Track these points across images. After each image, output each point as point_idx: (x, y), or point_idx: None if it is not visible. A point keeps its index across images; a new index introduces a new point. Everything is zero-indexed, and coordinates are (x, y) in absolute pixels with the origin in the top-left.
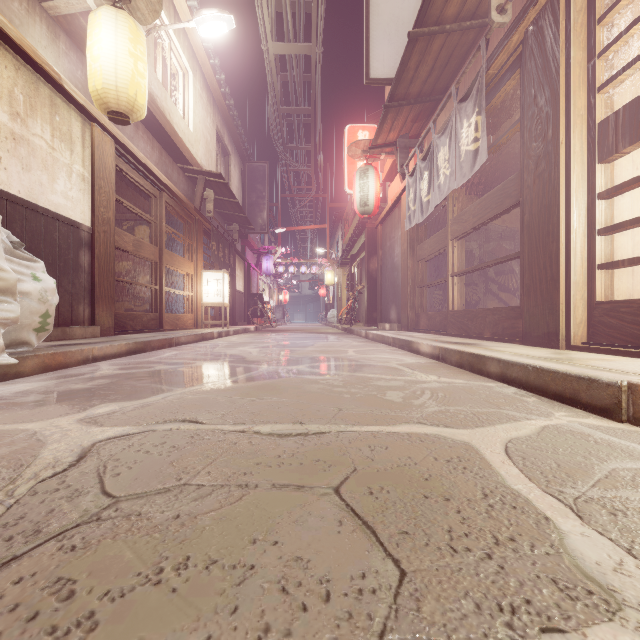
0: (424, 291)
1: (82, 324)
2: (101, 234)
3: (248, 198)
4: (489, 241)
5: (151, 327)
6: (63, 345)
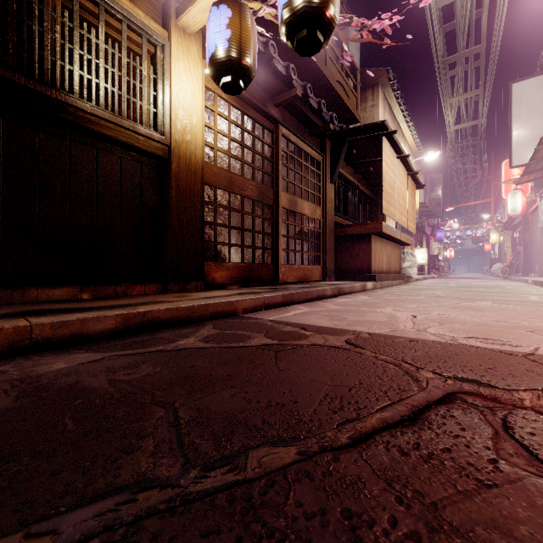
0: None
1: None
2: None
3: (428, 197)
4: None
5: None
6: None
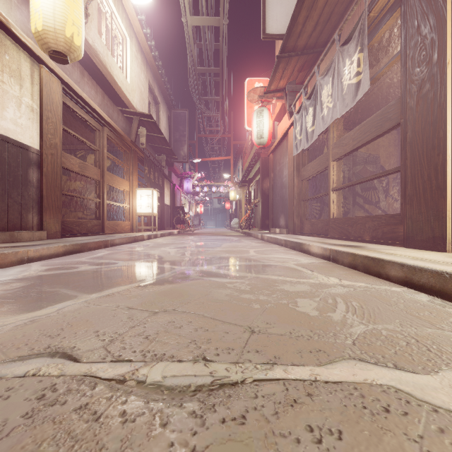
0: (307, 203)
1: (31, 229)
2: (48, 156)
3: (173, 136)
4: (357, 165)
5: (94, 231)
6: (1, 248)
